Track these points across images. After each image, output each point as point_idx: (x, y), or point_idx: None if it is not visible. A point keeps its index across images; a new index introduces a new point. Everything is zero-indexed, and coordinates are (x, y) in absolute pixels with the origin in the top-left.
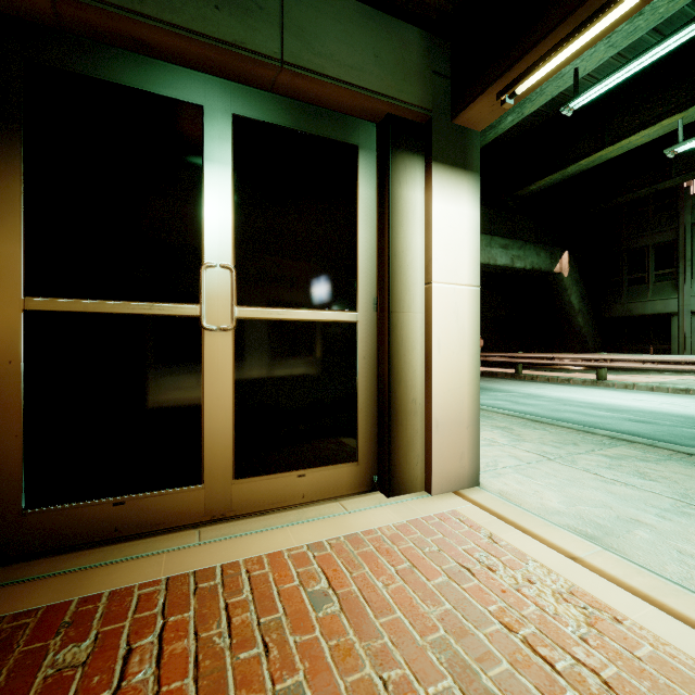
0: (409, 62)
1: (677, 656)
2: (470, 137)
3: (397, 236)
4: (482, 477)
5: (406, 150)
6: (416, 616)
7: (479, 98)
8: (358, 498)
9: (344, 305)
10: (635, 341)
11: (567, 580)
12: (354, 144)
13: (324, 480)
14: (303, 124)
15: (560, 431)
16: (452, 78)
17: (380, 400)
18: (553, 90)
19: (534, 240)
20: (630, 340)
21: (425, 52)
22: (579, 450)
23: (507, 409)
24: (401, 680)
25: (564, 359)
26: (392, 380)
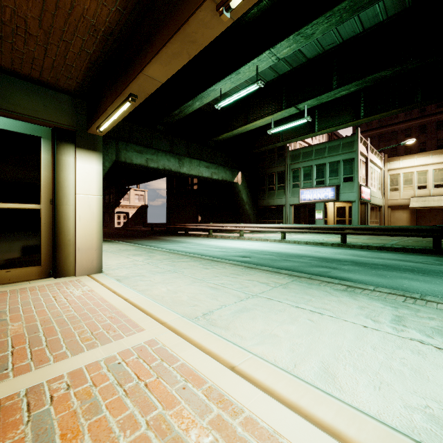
0: (63, 108)
1: (96, 295)
2: (97, 138)
3: (60, 175)
4: (109, 270)
5: (65, 141)
6: (25, 298)
7: (91, 128)
8: (40, 280)
9: (33, 202)
10: (271, 218)
11: (91, 288)
12: (39, 136)
13: (21, 273)
14: (9, 127)
15: (174, 255)
16: (86, 115)
17: (53, 240)
18: (214, 95)
19: (225, 164)
20: (269, 217)
21: (72, 105)
22: (168, 260)
23: (175, 250)
24: (3, 307)
25: (227, 227)
26: (57, 232)
